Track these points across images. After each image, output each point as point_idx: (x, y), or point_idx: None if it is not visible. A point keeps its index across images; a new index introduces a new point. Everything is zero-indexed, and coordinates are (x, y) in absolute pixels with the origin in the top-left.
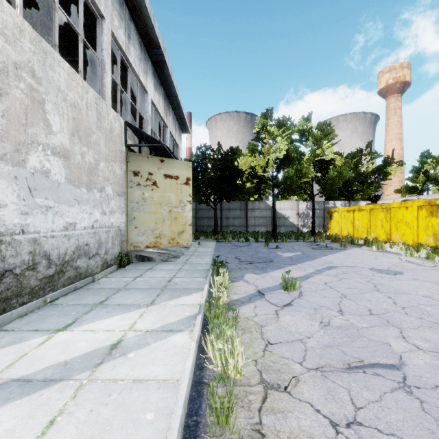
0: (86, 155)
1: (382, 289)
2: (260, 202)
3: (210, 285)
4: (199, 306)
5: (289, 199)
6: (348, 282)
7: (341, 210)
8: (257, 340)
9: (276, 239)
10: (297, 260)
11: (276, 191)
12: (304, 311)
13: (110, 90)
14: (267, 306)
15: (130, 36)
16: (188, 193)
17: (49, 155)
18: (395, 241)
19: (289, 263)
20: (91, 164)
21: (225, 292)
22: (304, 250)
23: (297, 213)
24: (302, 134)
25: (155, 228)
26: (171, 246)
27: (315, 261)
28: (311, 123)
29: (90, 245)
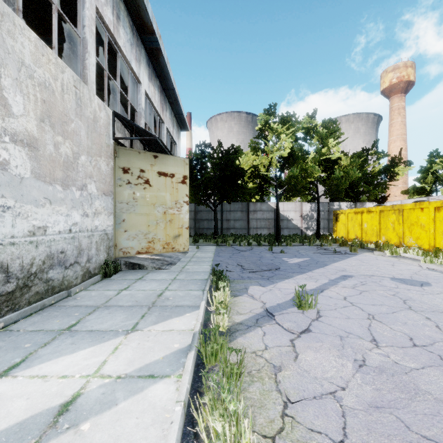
0: (61, 146)
1: (414, 306)
2: (262, 204)
3: (208, 301)
4: (192, 334)
5: (292, 201)
6: (372, 297)
7: (348, 211)
8: (271, 394)
9: (280, 243)
10: (306, 268)
11: (280, 191)
12: (327, 340)
13: (94, 73)
14: (279, 332)
15: (119, 17)
16: (185, 193)
17: (7, 142)
18: (408, 245)
19: (297, 271)
20: (68, 157)
21: (226, 315)
22: (312, 255)
23: (301, 215)
24: (306, 132)
25: (147, 231)
26: (165, 252)
27: (327, 269)
28: (315, 121)
29: (67, 252)
